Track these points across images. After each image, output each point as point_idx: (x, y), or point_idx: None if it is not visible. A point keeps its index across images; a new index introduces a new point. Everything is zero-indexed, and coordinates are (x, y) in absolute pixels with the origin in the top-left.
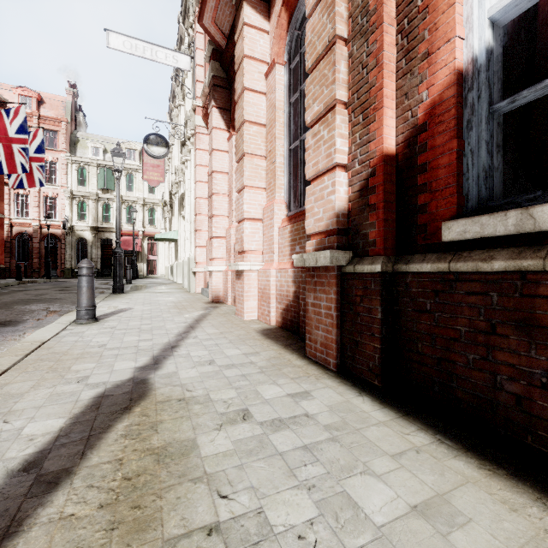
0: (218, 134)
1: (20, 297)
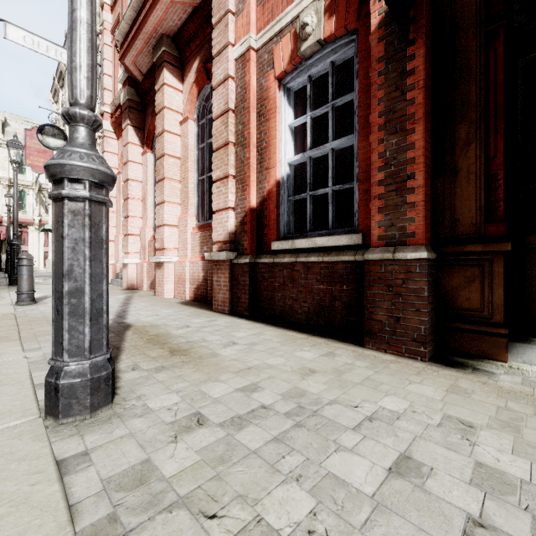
0: (133, 148)
1: None
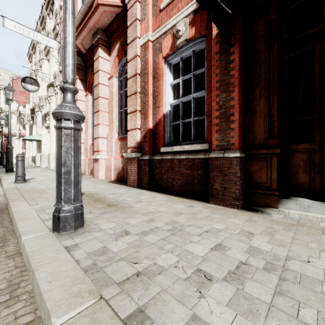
0: (80, 92)
1: None
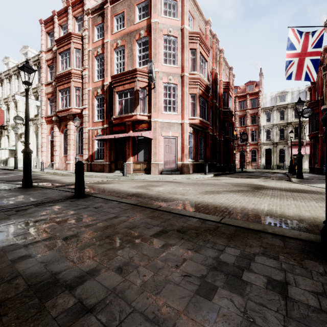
0: (57, 132)
1: None
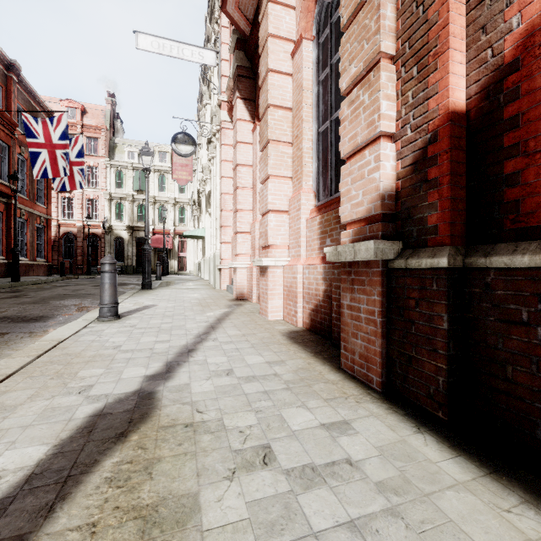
0: (243, 125)
1: (59, 292)
